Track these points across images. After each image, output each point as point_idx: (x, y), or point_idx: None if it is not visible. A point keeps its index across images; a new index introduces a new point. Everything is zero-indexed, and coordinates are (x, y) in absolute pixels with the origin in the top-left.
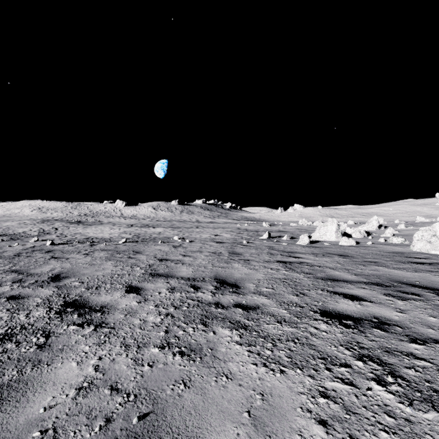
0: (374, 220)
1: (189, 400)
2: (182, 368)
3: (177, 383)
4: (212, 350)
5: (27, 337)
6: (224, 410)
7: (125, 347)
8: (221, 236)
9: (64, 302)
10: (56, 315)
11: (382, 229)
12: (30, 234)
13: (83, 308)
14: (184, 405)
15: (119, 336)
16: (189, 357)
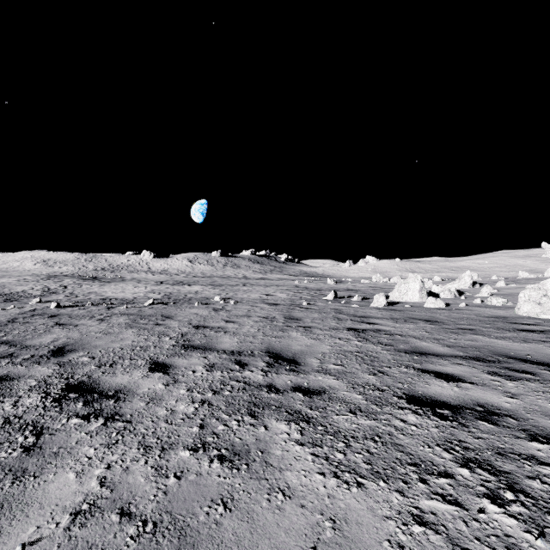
0: (466, 276)
1: (231, 530)
2: (222, 480)
3: (214, 504)
4: (263, 454)
5: (10, 436)
6: (280, 546)
7: (144, 449)
8: (274, 297)
9: (67, 385)
10: (54, 403)
11: (477, 287)
12: (31, 294)
13: (91, 393)
14: (224, 537)
15: (136, 433)
16: (232, 464)
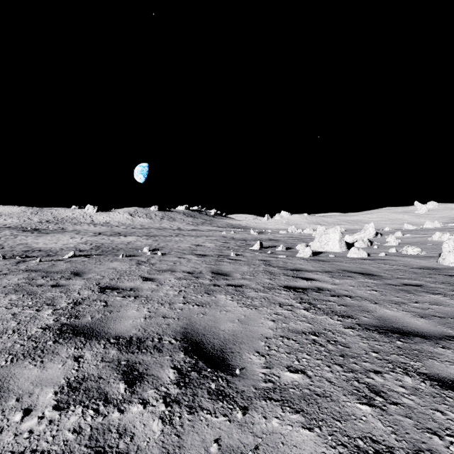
0: (370, 227)
1: None
2: None
3: None
4: None
5: None
6: None
7: None
8: (203, 247)
9: None
10: None
11: (379, 237)
12: None
13: None
14: None
15: None
16: None
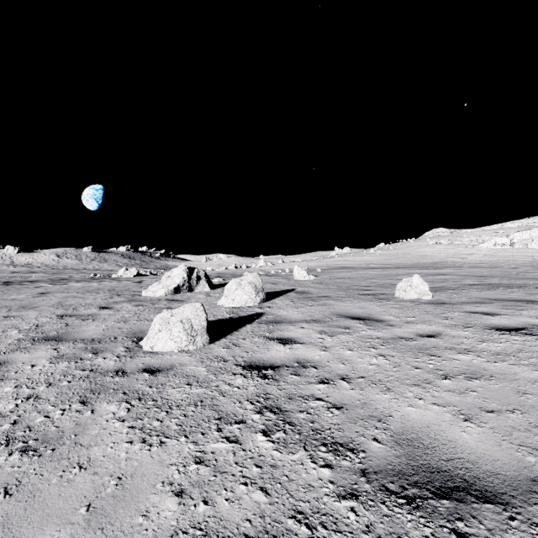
0: None
1: None
2: None
3: None
4: None
5: None
6: None
7: None
8: None
9: None
10: None
11: None
12: None
13: None
14: None
15: None
16: None
